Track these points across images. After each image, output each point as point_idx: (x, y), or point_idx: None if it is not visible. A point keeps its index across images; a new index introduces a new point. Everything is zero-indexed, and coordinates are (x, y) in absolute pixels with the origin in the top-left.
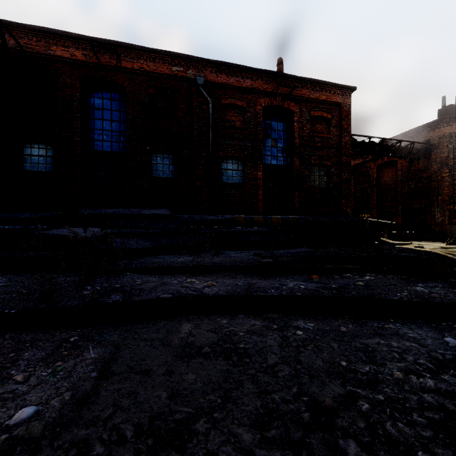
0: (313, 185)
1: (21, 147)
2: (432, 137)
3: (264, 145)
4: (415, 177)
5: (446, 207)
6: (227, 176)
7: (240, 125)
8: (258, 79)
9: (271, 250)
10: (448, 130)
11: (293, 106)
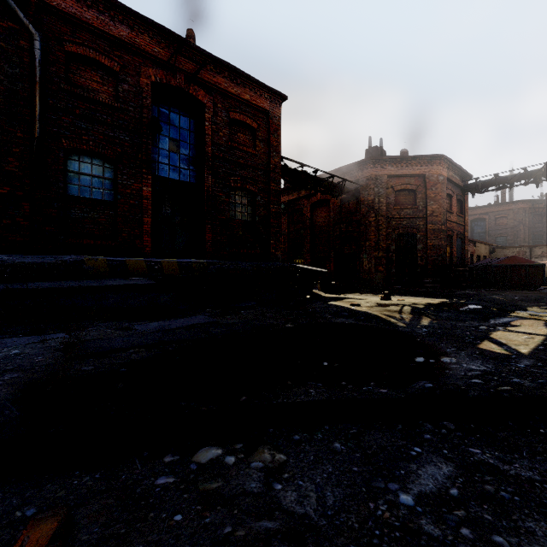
0: (234, 217)
1: None
2: (361, 178)
3: (158, 146)
4: (346, 219)
5: (373, 254)
6: (81, 185)
7: (107, 100)
8: (144, 33)
9: (135, 324)
10: (374, 171)
11: (203, 96)
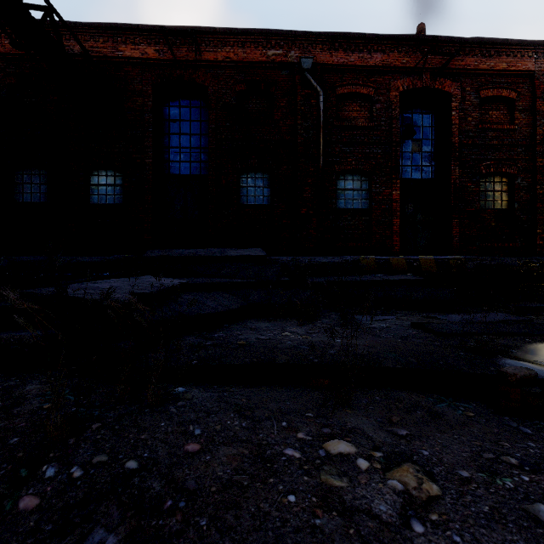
0: (484, 207)
1: (87, 175)
2: None
3: (401, 151)
4: None
5: None
6: (345, 199)
7: (365, 123)
8: (394, 51)
9: (432, 314)
10: None
11: (449, 86)
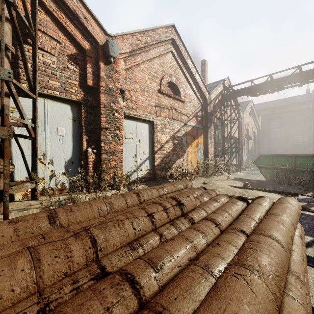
0: None
1: None
2: None
3: None
4: None
5: None
6: None
7: None
8: None
9: None
10: None
11: None
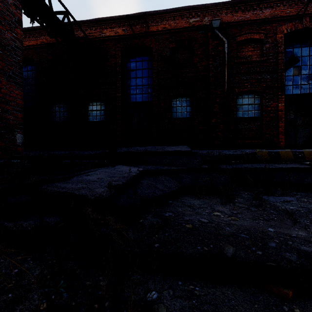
0: None
1: (86, 105)
2: None
3: (284, 75)
4: None
5: None
6: (242, 111)
7: (257, 58)
8: (279, 5)
9: None
10: None
11: None
